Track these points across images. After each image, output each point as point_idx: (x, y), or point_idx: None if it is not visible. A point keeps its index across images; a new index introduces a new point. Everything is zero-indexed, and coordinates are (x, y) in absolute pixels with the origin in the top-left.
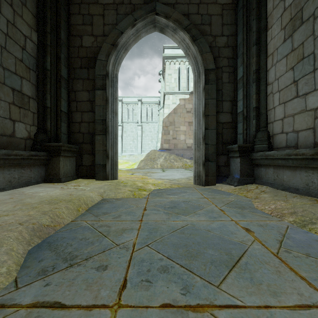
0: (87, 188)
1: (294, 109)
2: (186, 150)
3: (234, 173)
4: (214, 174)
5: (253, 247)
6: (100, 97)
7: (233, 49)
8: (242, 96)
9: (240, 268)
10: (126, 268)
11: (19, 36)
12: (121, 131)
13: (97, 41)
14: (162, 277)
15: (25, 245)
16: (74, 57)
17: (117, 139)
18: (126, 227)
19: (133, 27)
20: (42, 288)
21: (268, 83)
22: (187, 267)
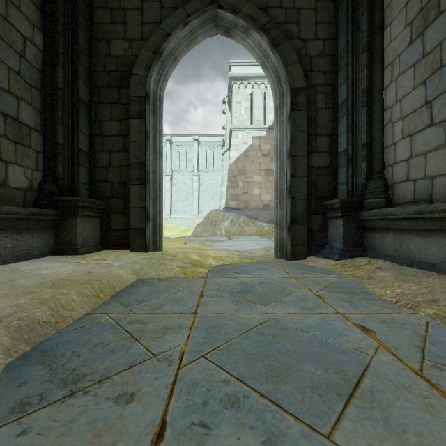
0: (116, 262)
1: (426, 144)
2: (262, 209)
3: (333, 241)
4: (304, 242)
5: (378, 358)
6: (137, 129)
7: (332, 60)
8: (345, 127)
9: (363, 399)
10: (167, 398)
11: (14, 36)
12: (170, 184)
13: (132, 47)
14: (228, 417)
15: (0, 355)
16: (98, 71)
17: (161, 191)
18: (171, 325)
19: (186, 26)
20: (12, 441)
21: (385, 107)
22: (270, 397)
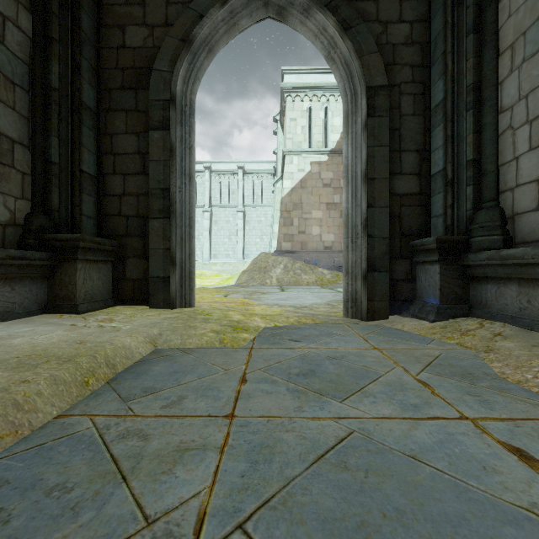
0: (126, 325)
1: None
2: (323, 253)
3: (425, 295)
4: (385, 296)
5: None
6: (159, 144)
7: (423, 49)
8: (442, 139)
9: None
10: None
11: None
12: (210, 222)
13: (154, 36)
14: None
15: None
16: (109, 68)
17: (192, 227)
18: (189, 441)
19: (224, 5)
20: None
21: (501, 108)
22: None
